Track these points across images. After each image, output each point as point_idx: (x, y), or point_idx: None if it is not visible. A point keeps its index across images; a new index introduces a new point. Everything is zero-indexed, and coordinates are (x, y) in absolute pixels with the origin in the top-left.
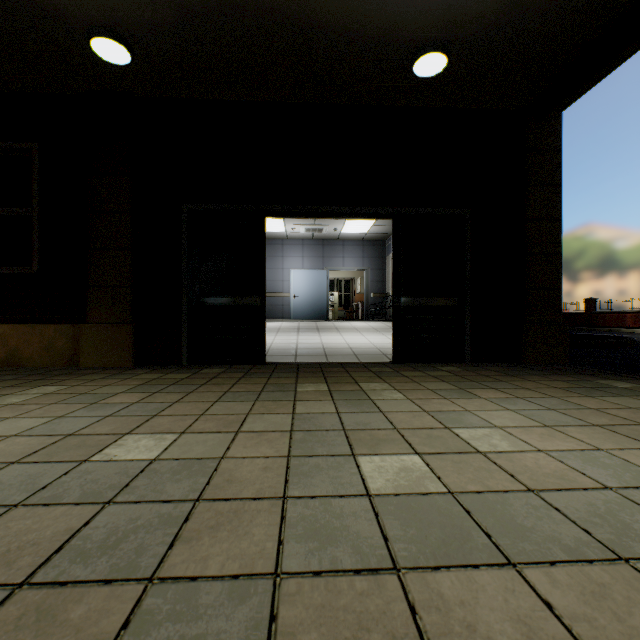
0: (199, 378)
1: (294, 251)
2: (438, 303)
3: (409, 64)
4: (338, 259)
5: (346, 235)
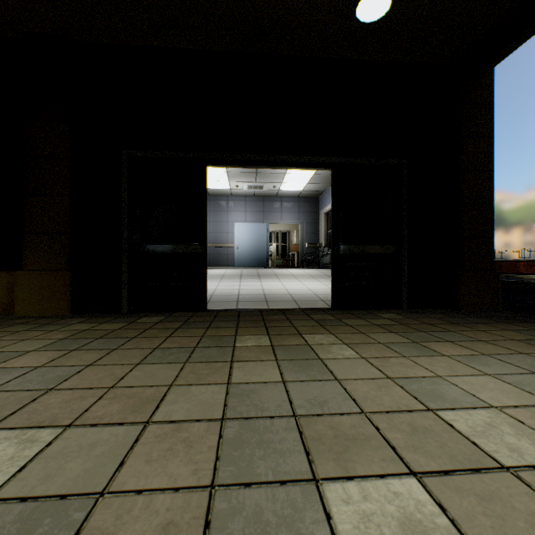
0: (132, 329)
1: (238, 206)
2: (376, 251)
3: (351, 8)
4: (277, 214)
5: (284, 192)
